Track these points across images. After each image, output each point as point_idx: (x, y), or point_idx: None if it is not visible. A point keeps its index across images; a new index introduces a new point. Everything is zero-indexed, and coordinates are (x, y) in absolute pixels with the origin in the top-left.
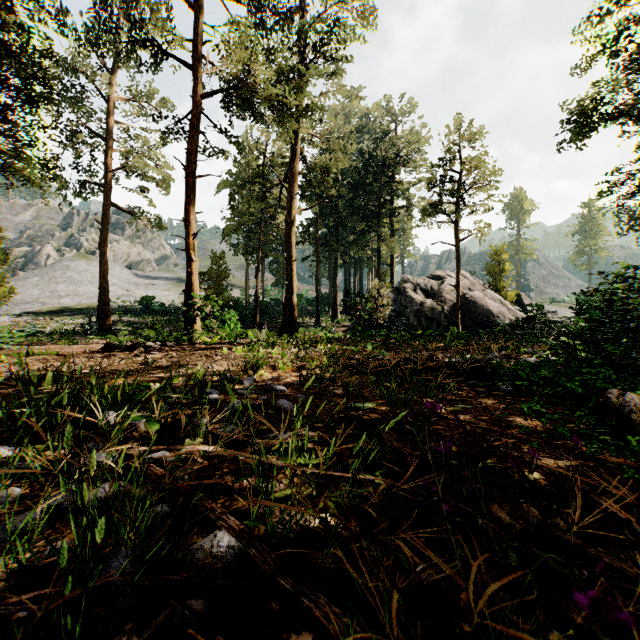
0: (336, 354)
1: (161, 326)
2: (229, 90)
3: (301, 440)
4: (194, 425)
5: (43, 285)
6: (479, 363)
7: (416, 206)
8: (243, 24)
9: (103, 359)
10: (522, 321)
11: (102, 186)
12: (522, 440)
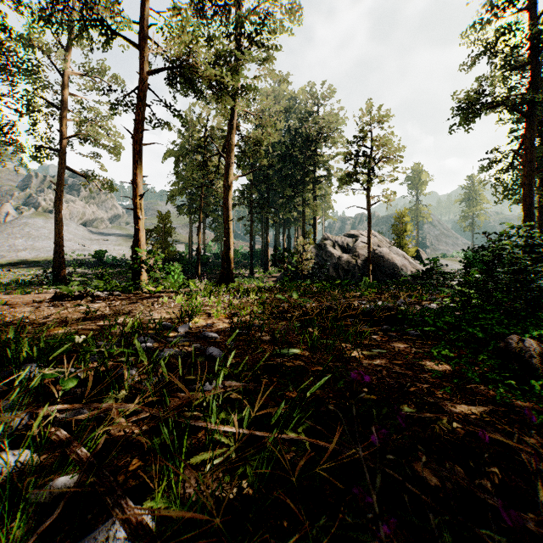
0: (265, 302)
1: (112, 277)
2: (173, 69)
3: (226, 390)
4: (118, 378)
5: (2, 240)
6: (390, 310)
7: (335, 176)
8: (185, 10)
9: (50, 308)
10: (422, 272)
11: (57, 151)
12: (435, 385)
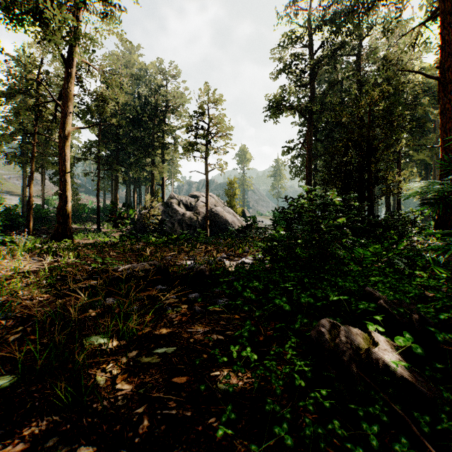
0: (64, 267)
1: None
2: None
3: None
4: None
5: None
6: (203, 272)
7: (181, 144)
8: None
9: None
10: (244, 227)
11: None
12: None
